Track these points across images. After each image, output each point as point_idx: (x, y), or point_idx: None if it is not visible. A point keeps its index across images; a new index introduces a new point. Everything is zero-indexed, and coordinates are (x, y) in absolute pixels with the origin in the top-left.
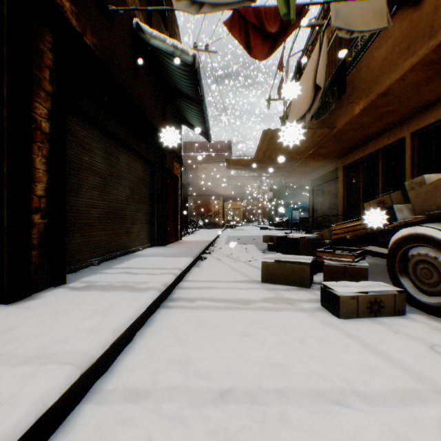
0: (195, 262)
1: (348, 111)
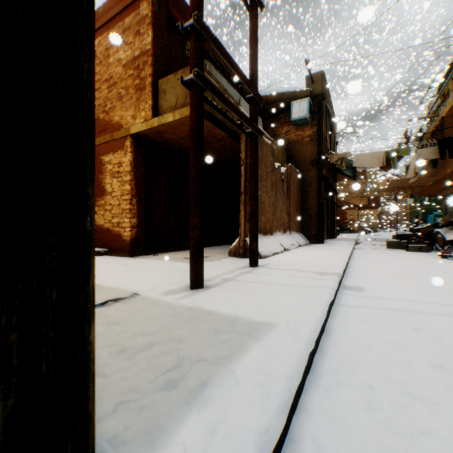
0: (354, 244)
1: (443, 170)
